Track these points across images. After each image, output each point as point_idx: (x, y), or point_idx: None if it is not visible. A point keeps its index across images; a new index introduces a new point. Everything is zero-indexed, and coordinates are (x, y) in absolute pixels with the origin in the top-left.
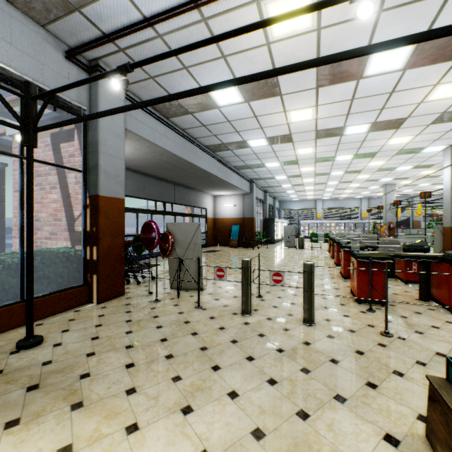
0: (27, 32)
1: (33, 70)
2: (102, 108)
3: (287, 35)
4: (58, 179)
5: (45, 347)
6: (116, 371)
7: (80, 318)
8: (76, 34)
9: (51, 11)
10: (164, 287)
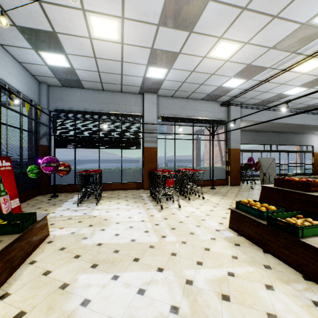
0: (211, 105)
1: (212, 115)
2: (231, 117)
3: (313, 68)
4: (217, 143)
5: (216, 190)
6: (232, 195)
7: (224, 187)
8: (223, 99)
9: (217, 98)
10: (258, 186)
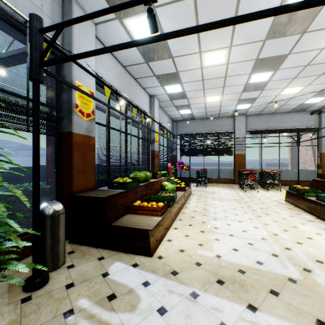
0: (299, 116)
1: (300, 124)
2: (323, 124)
3: None
4: (311, 147)
5: None
6: None
7: None
8: (312, 109)
9: (304, 109)
10: None
